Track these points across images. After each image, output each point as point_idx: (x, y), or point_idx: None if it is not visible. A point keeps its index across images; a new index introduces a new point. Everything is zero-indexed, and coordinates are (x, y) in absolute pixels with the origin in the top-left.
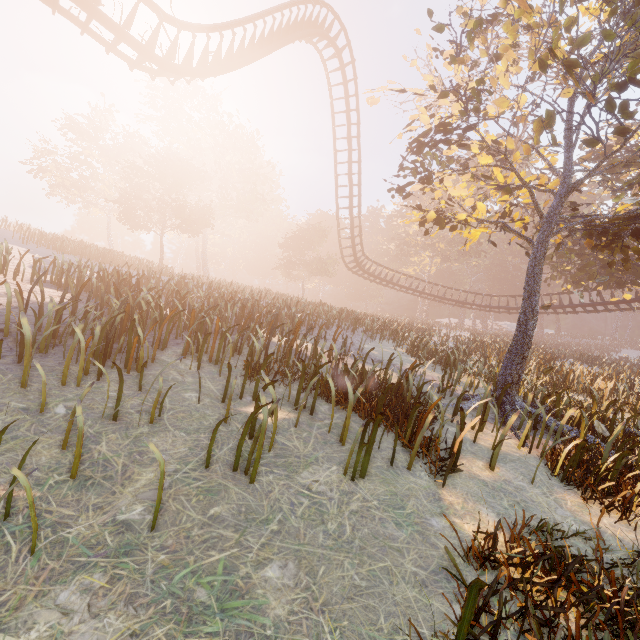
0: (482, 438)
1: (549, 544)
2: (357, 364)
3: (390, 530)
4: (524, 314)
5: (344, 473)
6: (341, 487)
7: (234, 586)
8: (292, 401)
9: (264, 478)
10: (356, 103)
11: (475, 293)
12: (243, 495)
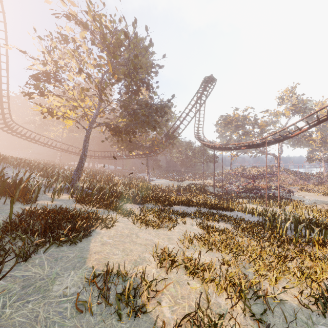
0: (56, 197)
1: (55, 209)
2: None
3: None
4: (82, 155)
5: None
6: None
7: None
8: None
9: None
10: (4, 27)
11: None
12: None
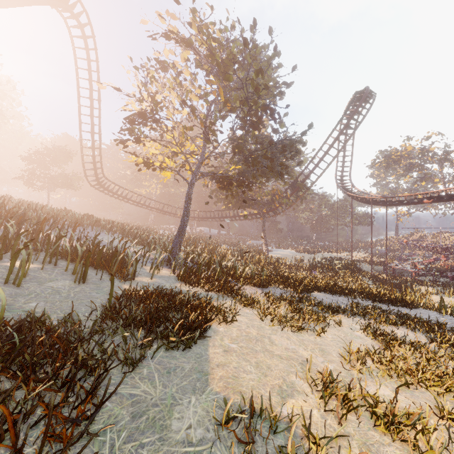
0: (155, 272)
1: (157, 290)
2: (87, 240)
3: (93, 294)
4: (183, 216)
5: (73, 282)
6: (71, 286)
7: (14, 308)
8: (40, 261)
9: (24, 285)
10: (97, 67)
11: (181, 208)
12: (12, 290)
